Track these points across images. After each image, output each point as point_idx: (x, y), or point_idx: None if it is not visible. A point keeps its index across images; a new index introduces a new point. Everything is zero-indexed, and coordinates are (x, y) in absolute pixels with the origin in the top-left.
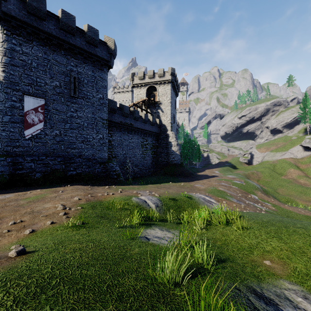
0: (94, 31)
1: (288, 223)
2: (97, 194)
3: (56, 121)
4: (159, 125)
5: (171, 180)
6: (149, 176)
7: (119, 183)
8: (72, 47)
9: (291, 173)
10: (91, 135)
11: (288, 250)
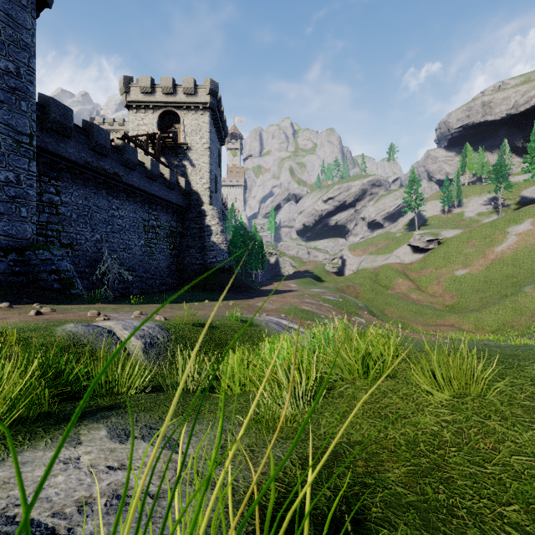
0: None
1: (532, 349)
2: None
3: None
4: (186, 191)
5: (209, 297)
6: (162, 292)
7: (64, 301)
8: None
9: (400, 285)
10: None
11: None
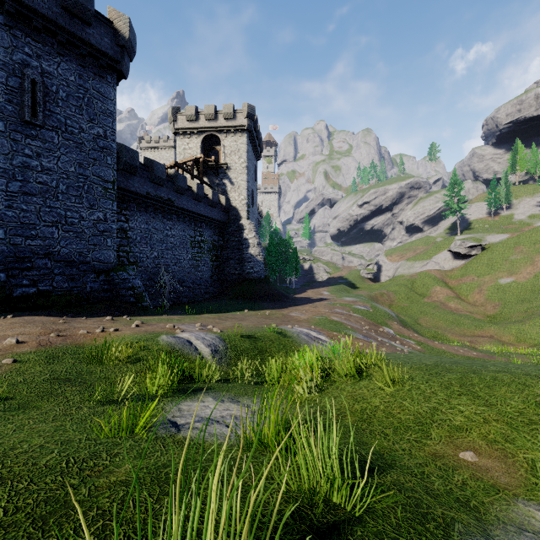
0: None
1: (472, 366)
2: (76, 332)
3: None
4: (226, 208)
5: (248, 306)
6: (207, 300)
7: (140, 312)
8: (27, 12)
9: (437, 293)
10: (76, 212)
11: (499, 419)
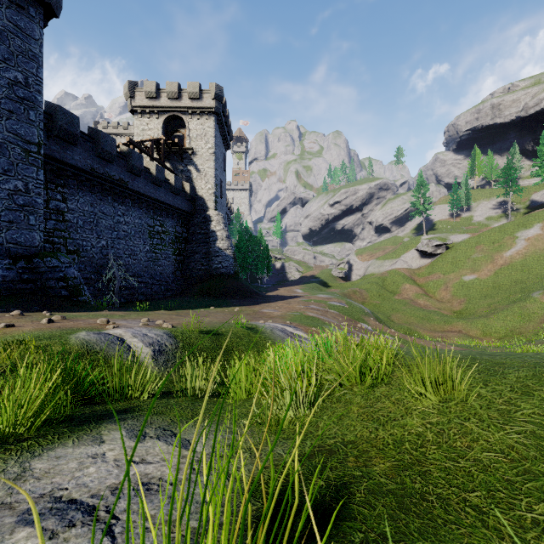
0: None
1: (521, 358)
2: None
3: None
4: (191, 196)
5: (214, 303)
6: (168, 298)
7: (72, 308)
8: None
9: (407, 290)
10: None
11: None
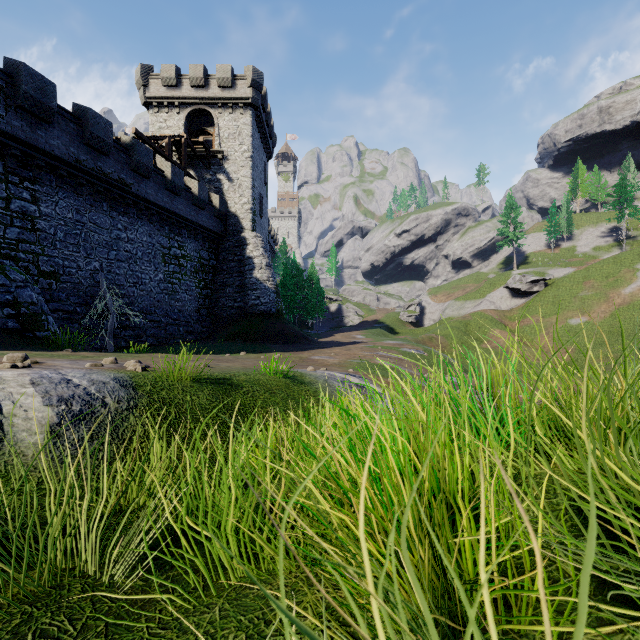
0: None
1: None
2: None
3: None
4: (220, 212)
5: (248, 348)
6: (187, 342)
7: (13, 345)
8: None
9: (497, 337)
10: None
11: None
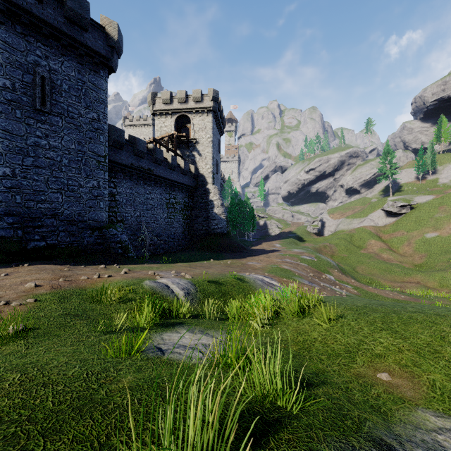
0: (80, 2)
1: (394, 307)
2: (78, 277)
3: (5, 150)
4: (195, 175)
5: (213, 256)
6: (179, 251)
7: (127, 262)
8: (38, 22)
9: (372, 245)
10: (76, 181)
11: (411, 349)
